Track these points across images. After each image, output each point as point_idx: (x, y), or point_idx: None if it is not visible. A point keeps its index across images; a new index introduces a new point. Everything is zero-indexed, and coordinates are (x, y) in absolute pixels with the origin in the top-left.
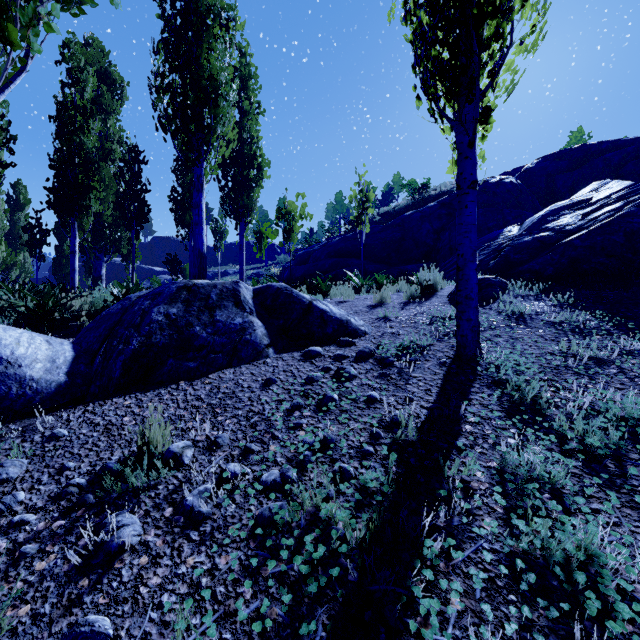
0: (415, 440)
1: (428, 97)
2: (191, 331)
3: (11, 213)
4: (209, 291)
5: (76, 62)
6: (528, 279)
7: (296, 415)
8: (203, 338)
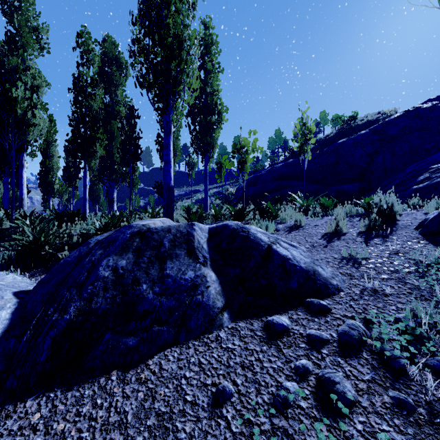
0: None
1: None
2: (136, 291)
3: (66, 158)
4: (162, 237)
5: (86, 46)
6: None
7: None
8: (148, 300)
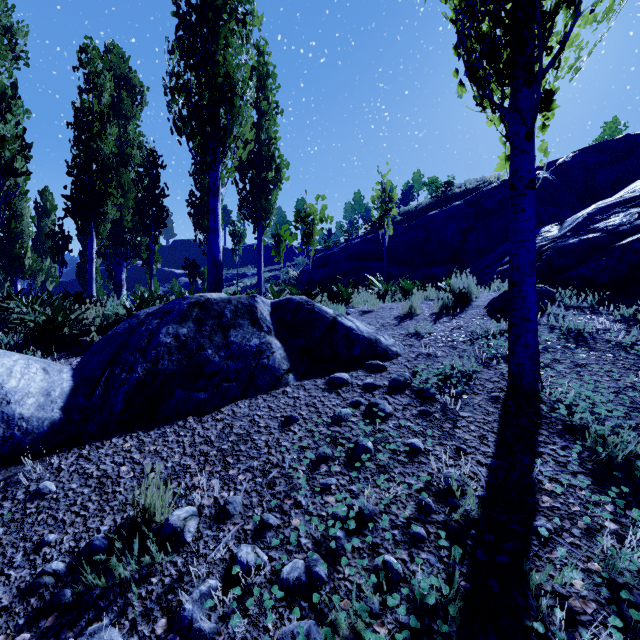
0: (478, 517)
1: (474, 82)
2: (202, 355)
3: (39, 219)
4: (223, 307)
5: (93, 67)
6: (577, 287)
7: (323, 470)
8: (215, 363)
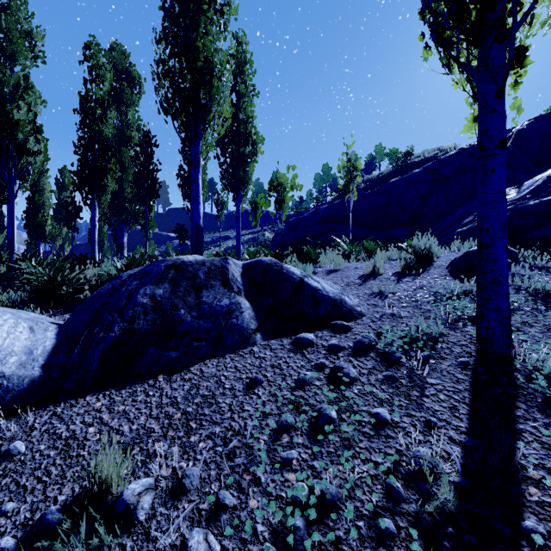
0: (455, 510)
1: (441, 43)
2: (175, 315)
3: (59, 193)
4: (197, 269)
5: (96, 60)
6: (539, 247)
7: (284, 441)
8: (187, 323)
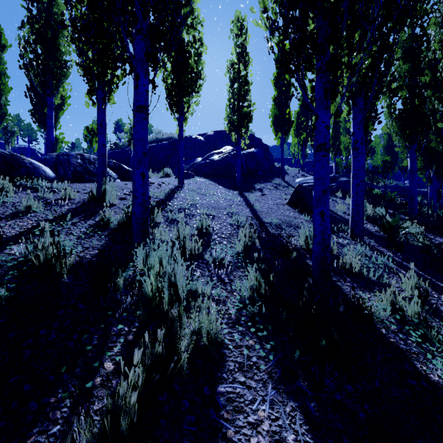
0: (170, 192)
1: (170, 110)
2: (89, 169)
3: None
4: (89, 157)
5: None
6: (202, 175)
7: None
8: (95, 172)
